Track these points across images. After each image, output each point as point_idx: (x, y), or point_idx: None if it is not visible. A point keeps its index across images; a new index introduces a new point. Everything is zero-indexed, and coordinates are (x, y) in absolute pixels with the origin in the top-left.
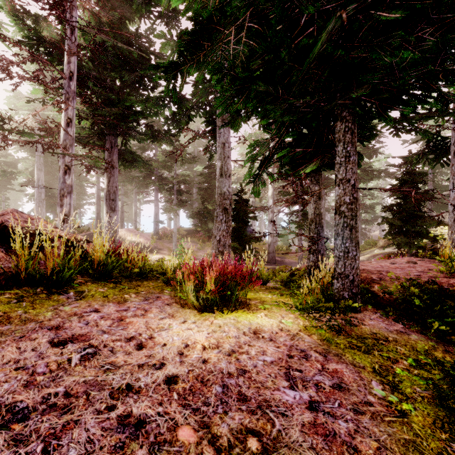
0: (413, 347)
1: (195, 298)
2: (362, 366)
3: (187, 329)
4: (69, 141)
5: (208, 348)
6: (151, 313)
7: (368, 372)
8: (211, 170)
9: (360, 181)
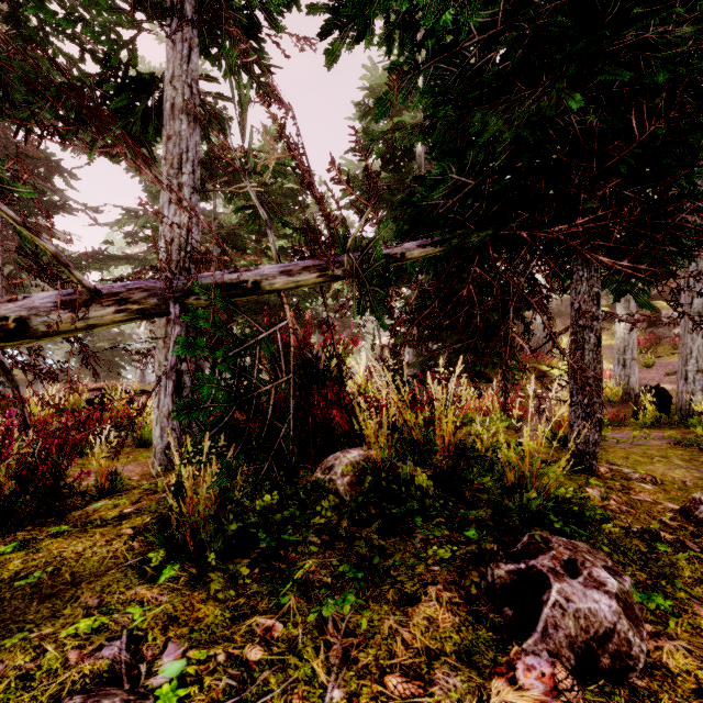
0: None
1: None
2: None
3: None
4: None
5: None
6: None
7: None
8: None
9: None
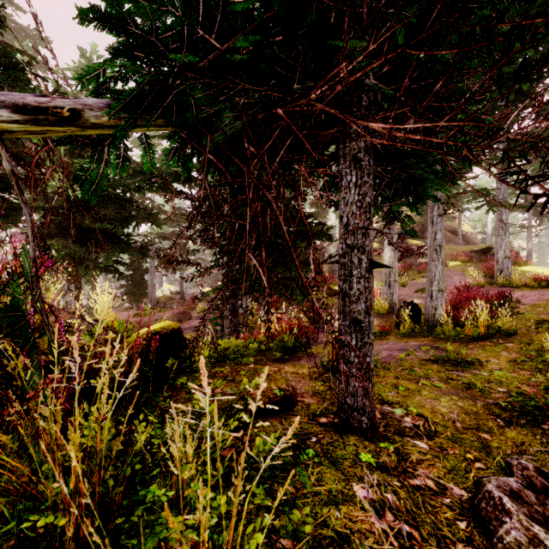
0: None
1: None
2: None
3: None
4: None
5: None
6: None
7: None
8: None
9: None
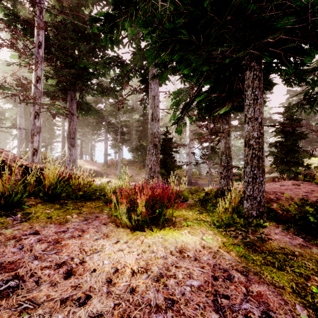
0: (317, 261)
1: (127, 220)
2: (282, 286)
3: (118, 251)
4: (38, 94)
5: (137, 273)
6: (88, 234)
7: (289, 293)
8: (145, 118)
9: None
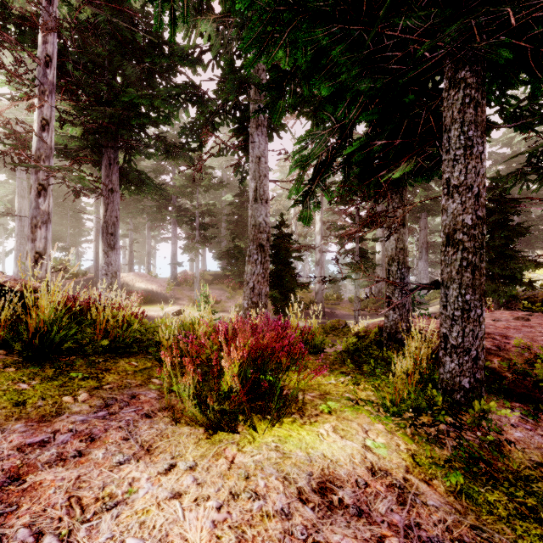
0: None
1: (197, 410)
2: None
3: (169, 500)
4: (44, 151)
5: None
6: (101, 449)
7: None
8: (243, 199)
9: (428, 214)
